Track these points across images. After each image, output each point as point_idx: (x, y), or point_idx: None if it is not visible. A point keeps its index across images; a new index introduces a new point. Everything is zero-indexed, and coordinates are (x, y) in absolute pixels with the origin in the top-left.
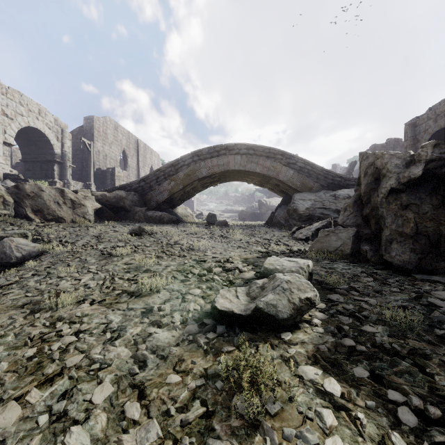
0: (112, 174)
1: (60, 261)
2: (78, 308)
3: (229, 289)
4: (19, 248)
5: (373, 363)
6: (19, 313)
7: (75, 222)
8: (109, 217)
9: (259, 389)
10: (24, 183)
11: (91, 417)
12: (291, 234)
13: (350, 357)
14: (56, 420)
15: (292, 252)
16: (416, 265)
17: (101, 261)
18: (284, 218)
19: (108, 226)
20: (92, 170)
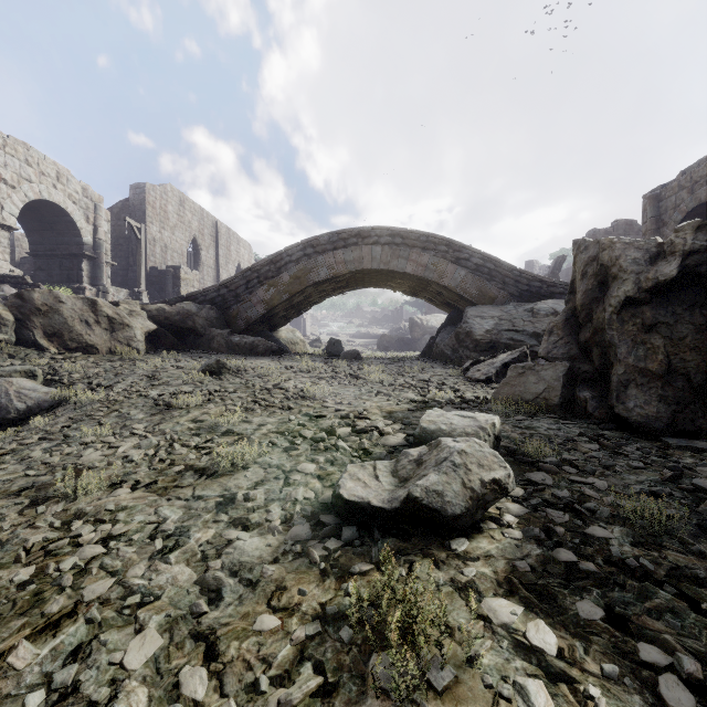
0: (176, 277)
1: (87, 417)
2: (110, 496)
3: (362, 464)
4: (22, 395)
5: (610, 593)
6: (11, 505)
7: (114, 352)
8: (170, 345)
9: (416, 644)
10: (32, 290)
11: (120, 695)
12: (463, 372)
13: (569, 583)
14: (59, 701)
15: (465, 402)
16: (668, 422)
17: (154, 416)
18: (451, 347)
19: (167, 359)
20: (143, 269)
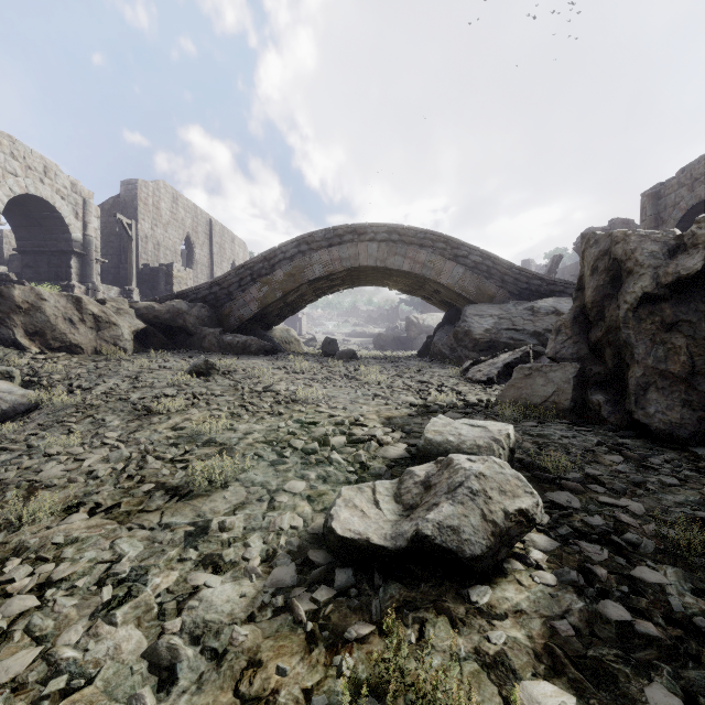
0: (169, 275)
1: (58, 423)
2: (62, 523)
3: (359, 486)
4: None
5: (684, 671)
6: None
7: (100, 352)
8: (159, 344)
9: None
10: (12, 287)
11: None
12: (462, 373)
13: (627, 654)
14: None
15: (468, 406)
16: (693, 430)
17: (131, 422)
18: (449, 346)
19: (155, 359)
20: (134, 266)
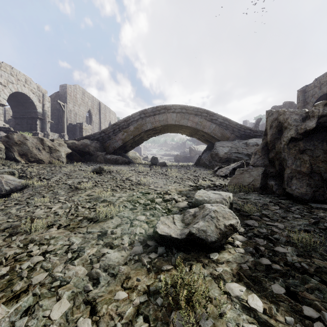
0: (81, 128)
1: (38, 193)
2: (47, 231)
3: (167, 217)
4: (8, 183)
5: (287, 280)
6: None
7: (52, 163)
8: (77, 159)
9: (194, 307)
10: (13, 134)
11: None
12: (214, 172)
13: (267, 275)
14: None
15: (215, 186)
16: (311, 196)
17: (69, 193)
18: (208, 160)
19: (76, 166)
20: (65, 124)
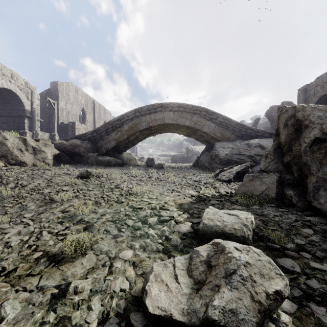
0: (73, 127)
1: (2, 207)
2: None
3: (165, 263)
4: None
5: None
6: None
7: (36, 165)
8: (66, 161)
9: None
10: None
11: None
12: (215, 176)
13: None
14: None
15: (221, 196)
16: None
17: (41, 207)
18: (208, 162)
19: (63, 169)
20: (56, 123)
